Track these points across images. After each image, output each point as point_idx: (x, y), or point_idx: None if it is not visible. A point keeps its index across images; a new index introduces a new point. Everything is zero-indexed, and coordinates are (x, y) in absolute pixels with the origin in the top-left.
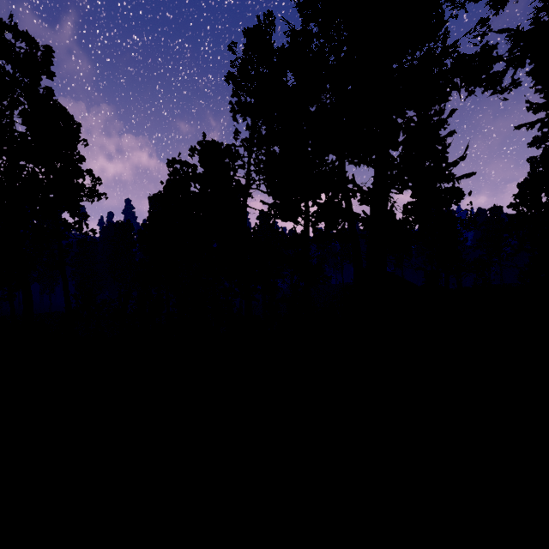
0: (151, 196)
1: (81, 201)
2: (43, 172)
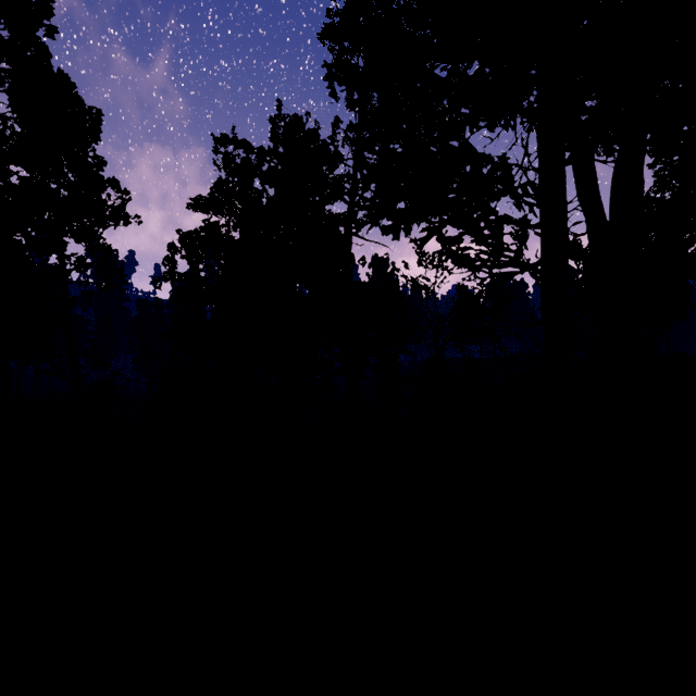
0: (188, 203)
1: (100, 225)
2: (36, 178)
